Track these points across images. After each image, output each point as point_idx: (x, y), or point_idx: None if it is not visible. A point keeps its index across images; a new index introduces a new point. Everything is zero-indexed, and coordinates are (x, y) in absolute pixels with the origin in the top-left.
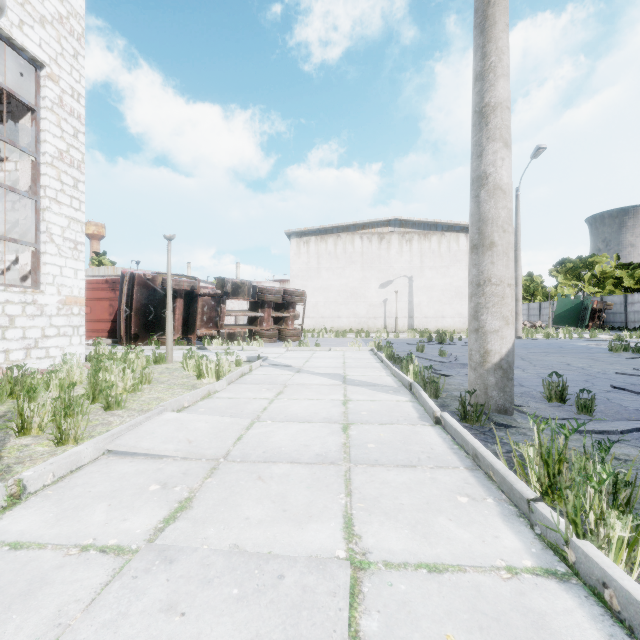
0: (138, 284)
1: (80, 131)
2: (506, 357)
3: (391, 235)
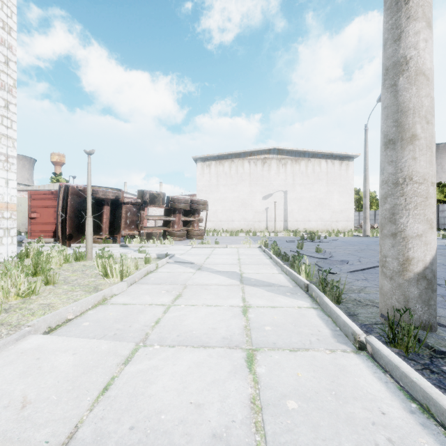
0: (71, 194)
1: (11, 60)
2: (430, 265)
3: (271, 160)
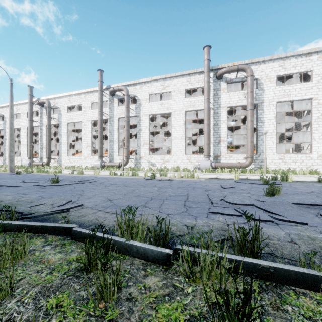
0: None
1: None
2: None
3: None
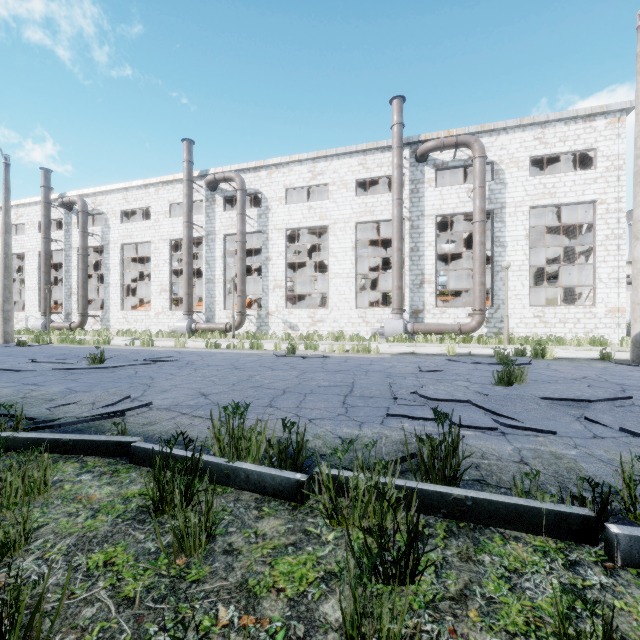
0: None
1: (621, 217)
2: (634, 337)
3: None
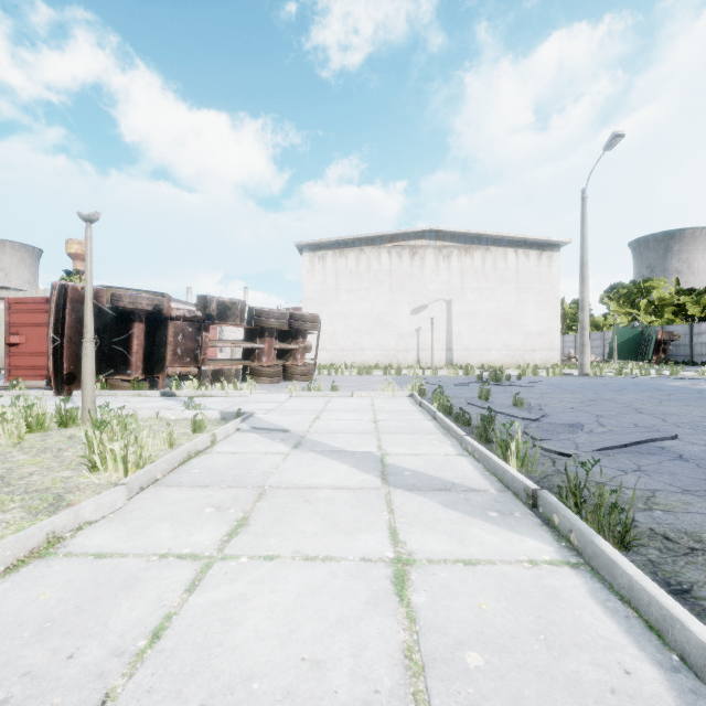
0: (72, 301)
1: None
2: None
3: (425, 249)
